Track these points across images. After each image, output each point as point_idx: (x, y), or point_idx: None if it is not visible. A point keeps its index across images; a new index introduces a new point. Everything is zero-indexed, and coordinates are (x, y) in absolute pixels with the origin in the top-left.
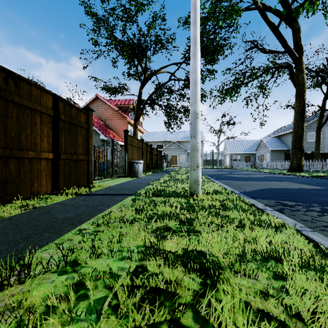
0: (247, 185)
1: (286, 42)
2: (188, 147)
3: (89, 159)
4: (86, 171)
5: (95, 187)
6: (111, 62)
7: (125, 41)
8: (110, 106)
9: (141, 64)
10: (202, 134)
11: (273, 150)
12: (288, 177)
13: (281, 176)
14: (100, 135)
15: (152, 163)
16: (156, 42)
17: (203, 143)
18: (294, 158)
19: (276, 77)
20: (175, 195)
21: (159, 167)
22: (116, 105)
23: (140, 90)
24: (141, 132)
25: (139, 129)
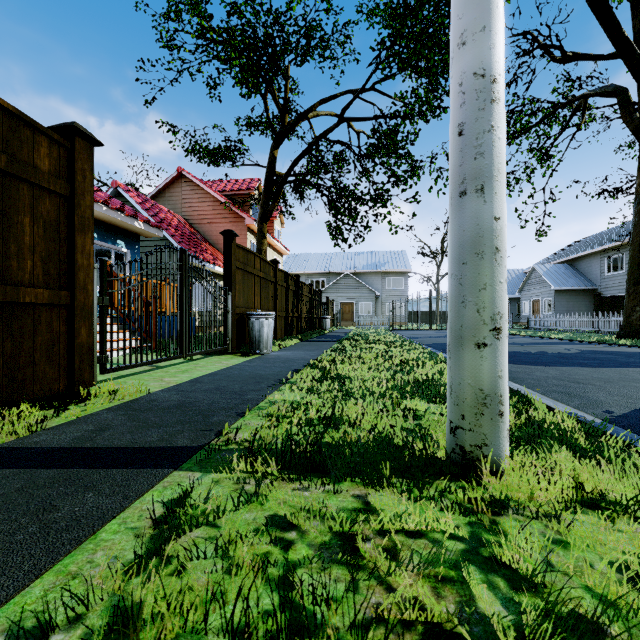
0: (581, 384)
1: (620, 27)
2: (376, 285)
3: (77, 301)
4: (66, 345)
5: (93, 398)
6: (207, 86)
7: (234, 26)
8: (210, 194)
9: (274, 94)
10: (405, 257)
11: (561, 290)
12: (639, 352)
13: (617, 350)
14: None
15: (301, 317)
16: (309, 31)
17: (407, 277)
18: (636, 306)
19: (578, 124)
20: (385, 458)
21: (316, 328)
22: (222, 192)
23: (272, 151)
24: (278, 253)
25: (272, 246)
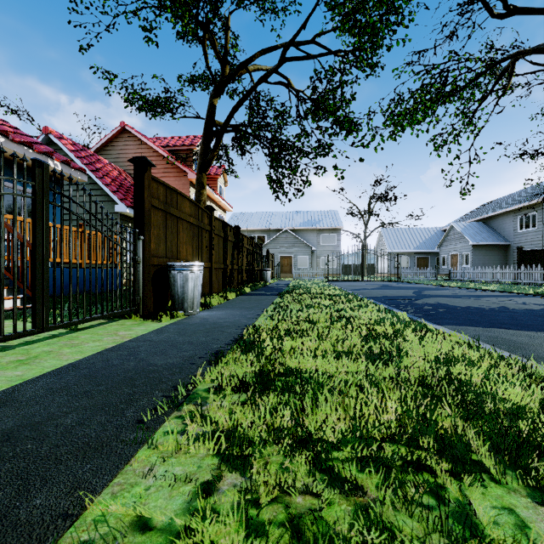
0: None
1: None
2: (312, 240)
3: None
4: None
5: None
6: (143, 29)
7: None
8: (153, 149)
9: (214, 44)
10: (337, 216)
11: (478, 245)
12: None
13: None
14: (115, 204)
15: (241, 270)
16: None
17: (339, 234)
18: None
19: (504, 88)
20: None
21: (257, 280)
22: (165, 148)
23: (211, 100)
24: (222, 210)
25: (216, 203)
